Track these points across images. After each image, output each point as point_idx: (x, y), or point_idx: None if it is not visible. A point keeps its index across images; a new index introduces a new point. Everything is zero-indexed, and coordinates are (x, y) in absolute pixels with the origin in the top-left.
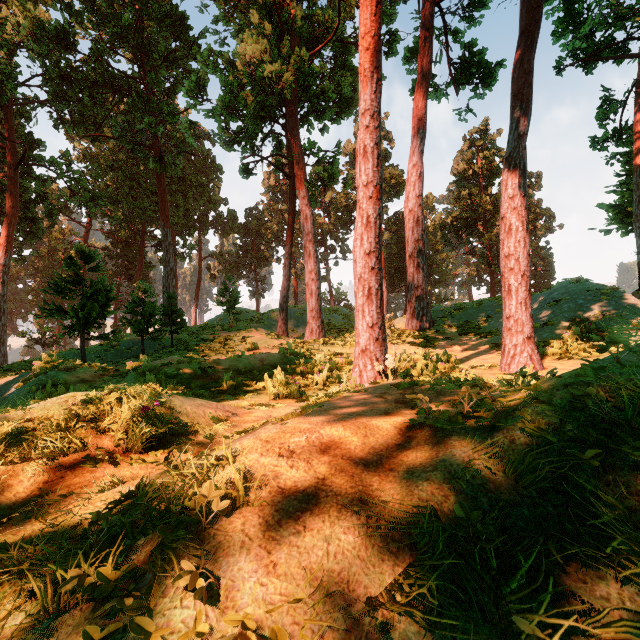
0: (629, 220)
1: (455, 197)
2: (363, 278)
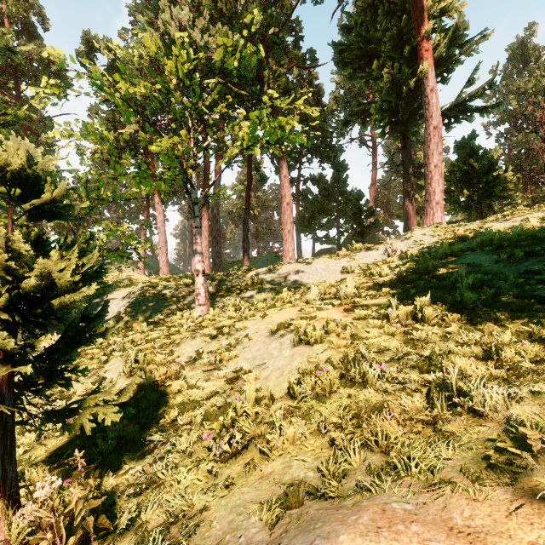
0: (301, 228)
1: (238, 195)
2: (204, 253)
